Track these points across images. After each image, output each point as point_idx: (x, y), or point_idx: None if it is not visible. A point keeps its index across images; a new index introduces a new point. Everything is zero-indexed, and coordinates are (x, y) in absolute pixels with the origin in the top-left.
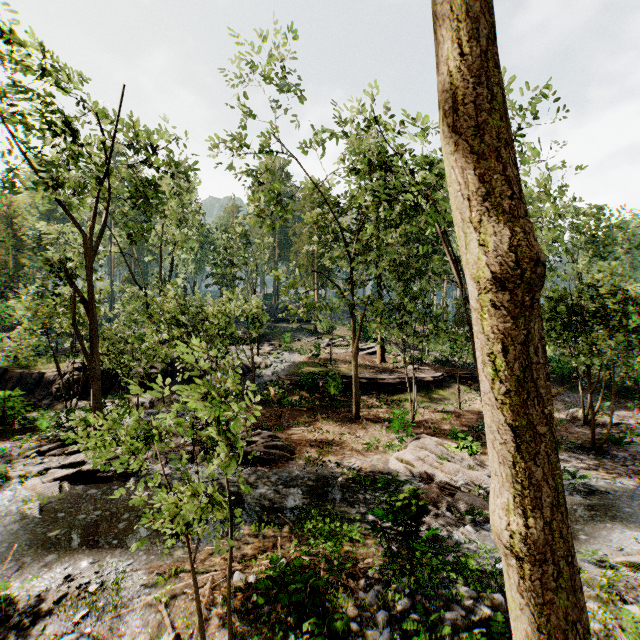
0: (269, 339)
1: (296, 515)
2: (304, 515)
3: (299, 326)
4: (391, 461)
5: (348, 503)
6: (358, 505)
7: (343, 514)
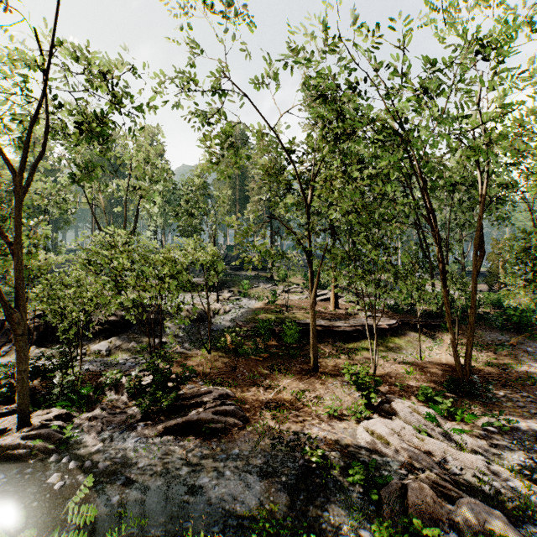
0: (229, 286)
1: (244, 532)
2: (255, 532)
3: (257, 274)
4: (360, 433)
5: (313, 507)
6: (327, 511)
7: (308, 530)
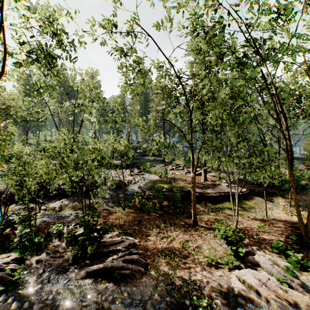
0: (138, 165)
1: None
2: None
3: (155, 158)
4: (234, 282)
5: None
6: None
7: None
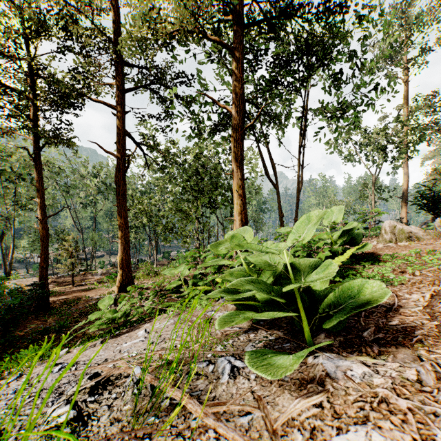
0: None
1: None
2: None
3: None
4: None
5: None
6: None
7: None
